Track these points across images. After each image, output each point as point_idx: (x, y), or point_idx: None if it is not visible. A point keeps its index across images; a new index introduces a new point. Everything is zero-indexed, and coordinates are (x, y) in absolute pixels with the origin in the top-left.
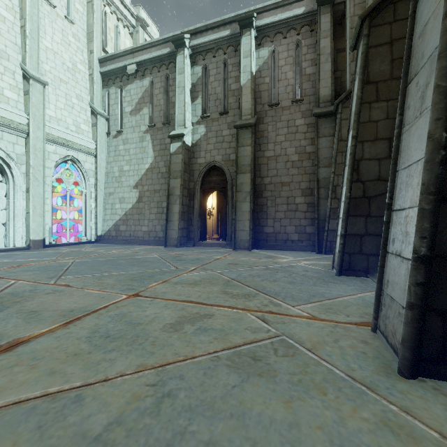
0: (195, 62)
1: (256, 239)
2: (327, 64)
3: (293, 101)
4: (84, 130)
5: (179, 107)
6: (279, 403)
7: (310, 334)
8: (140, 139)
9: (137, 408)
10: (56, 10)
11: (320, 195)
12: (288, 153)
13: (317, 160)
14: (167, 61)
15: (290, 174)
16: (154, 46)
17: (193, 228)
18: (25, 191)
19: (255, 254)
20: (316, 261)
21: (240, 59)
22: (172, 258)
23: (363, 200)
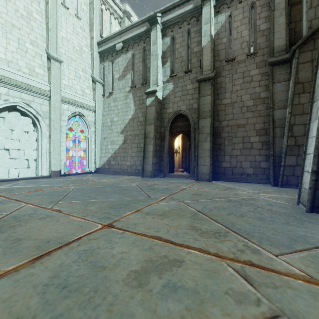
0: (165, 34)
1: (215, 173)
2: (282, 17)
3: (248, 55)
4: (87, 93)
5: (153, 70)
6: None
7: None
8: (125, 97)
9: None
10: (69, 11)
11: (276, 134)
12: (244, 99)
13: (272, 103)
14: (144, 37)
15: (245, 117)
16: (134, 27)
17: (164, 163)
18: (48, 137)
19: (216, 185)
20: (275, 194)
21: (201, 26)
22: (147, 187)
23: None
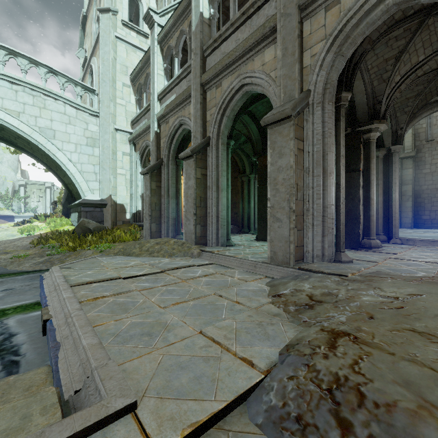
0: None
1: (416, 223)
2: None
3: None
4: None
5: None
6: (436, 236)
7: None
8: None
9: (410, 235)
10: None
11: None
12: None
13: None
14: None
15: None
16: None
17: None
18: None
19: (417, 229)
20: None
21: None
22: None
23: None
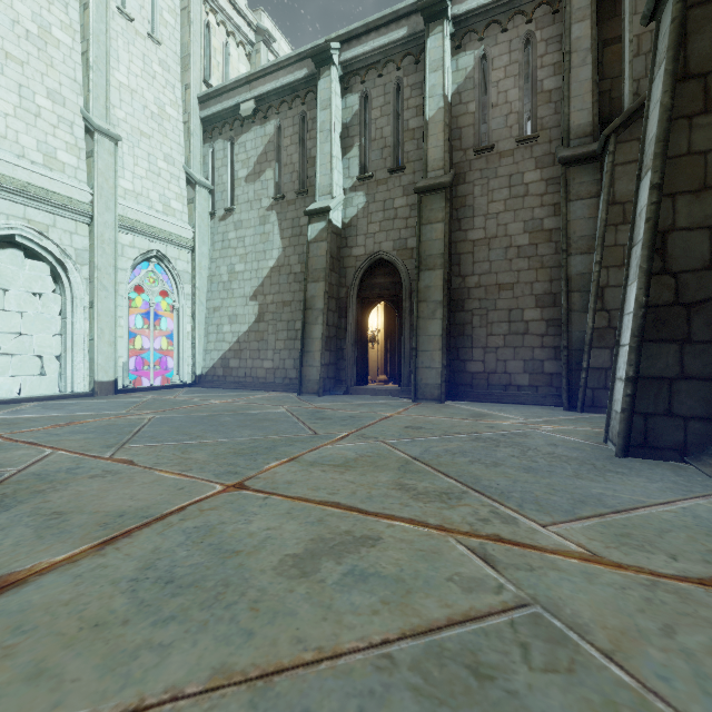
0: (349, 88)
1: (453, 384)
2: (585, 68)
3: (520, 140)
4: (177, 209)
5: (323, 165)
6: None
7: (598, 604)
8: (261, 220)
9: None
10: (134, 25)
11: (573, 305)
12: (511, 232)
13: (566, 241)
14: (304, 91)
15: (514, 269)
16: (282, 68)
17: (346, 364)
18: (88, 305)
19: (453, 410)
20: (567, 425)
21: (425, 75)
22: (310, 414)
23: (675, 309)
